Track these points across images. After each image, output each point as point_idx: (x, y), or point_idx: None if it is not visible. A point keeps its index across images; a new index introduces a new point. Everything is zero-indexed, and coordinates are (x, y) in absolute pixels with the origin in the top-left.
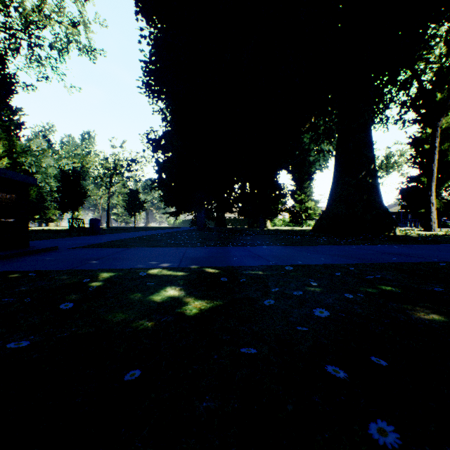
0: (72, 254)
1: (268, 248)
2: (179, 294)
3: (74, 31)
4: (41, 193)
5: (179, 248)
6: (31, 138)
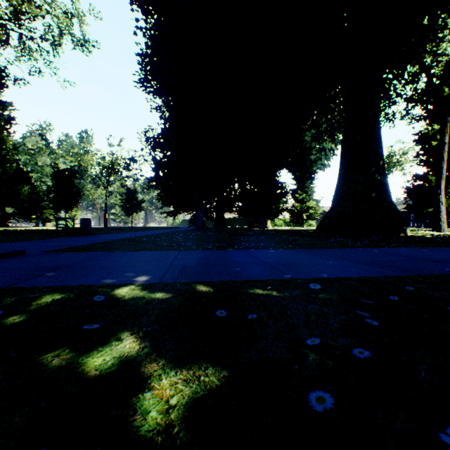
0: (34, 261)
1: (275, 252)
2: (140, 348)
3: (66, 21)
4: (38, 192)
5: (170, 252)
6: (26, 136)
